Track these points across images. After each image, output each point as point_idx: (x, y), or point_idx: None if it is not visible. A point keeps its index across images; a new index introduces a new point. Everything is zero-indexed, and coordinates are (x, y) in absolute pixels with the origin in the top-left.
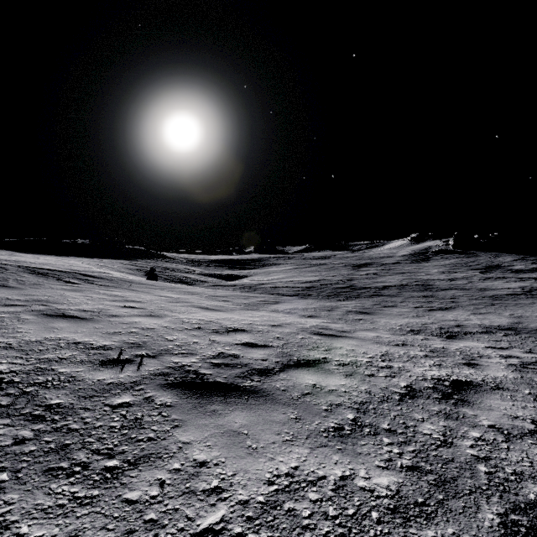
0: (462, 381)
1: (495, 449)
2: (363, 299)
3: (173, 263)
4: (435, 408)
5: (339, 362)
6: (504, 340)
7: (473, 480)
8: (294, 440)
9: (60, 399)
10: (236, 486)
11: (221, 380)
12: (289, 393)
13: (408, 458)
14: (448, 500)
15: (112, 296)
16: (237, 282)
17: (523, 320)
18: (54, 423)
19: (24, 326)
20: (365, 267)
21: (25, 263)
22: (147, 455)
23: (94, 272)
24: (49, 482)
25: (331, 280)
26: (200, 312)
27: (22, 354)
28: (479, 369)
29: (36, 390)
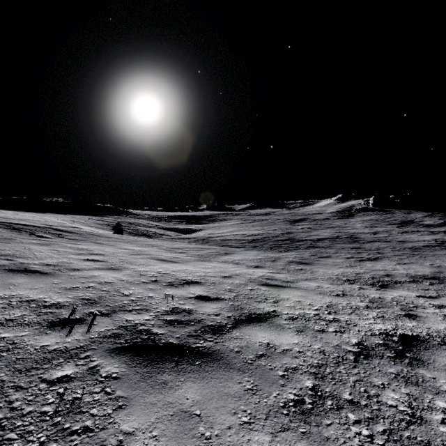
0: (409, 335)
1: None
2: (301, 250)
3: (137, 219)
4: (392, 370)
5: (288, 316)
6: (431, 289)
7: None
8: (252, 421)
9: None
10: None
11: (173, 341)
12: (243, 355)
13: (380, 443)
14: None
15: (78, 250)
16: (192, 235)
17: (443, 269)
18: None
19: None
20: (300, 222)
21: (4, 219)
22: None
23: (66, 227)
24: None
25: (273, 234)
26: (158, 264)
27: None
28: (420, 321)
29: None
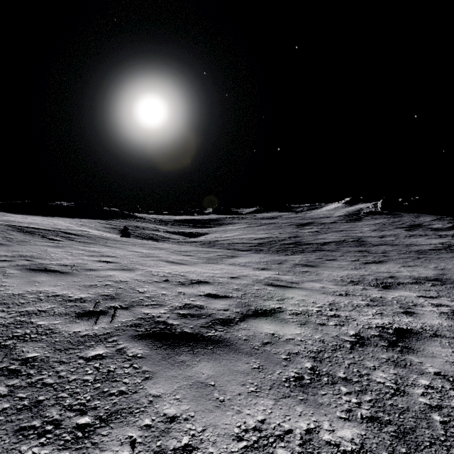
0: (404, 329)
1: (445, 397)
2: (308, 253)
3: (143, 223)
4: (384, 355)
5: (292, 312)
6: (432, 289)
7: (431, 430)
8: (258, 390)
9: (37, 353)
10: (206, 443)
11: (187, 330)
12: (250, 342)
13: (366, 408)
14: (411, 453)
15: (90, 252)
16: (199, 239)
17: (446, 271)
18: (29, 377)
19: (8, 280)
20: (307, 226)
21: (15, 223)
22: (118, 410)
23: (75, 230)
24: (20, 443)
25: (279, 237)
26: (168, 266)
27: (4, 307)
28: (416, 317)
29: (14, 343)
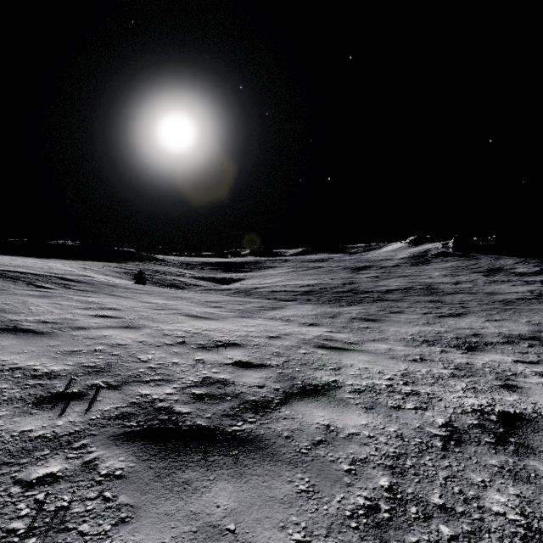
0: (511, 413)
1: None
2: (367, 304)
3: (164, 266)
4: (494, 461)
5: (353, 388)
6: (531, 352)
7: None
8: (307, 540)
9: None
10: None
11: (202, 423)
12: (294, 441)
13: None
14: None
15: (87, 303)
16: (232, 286)
17: None
18: None
19: None
20: (364, 270)
21: None
22: None
23: (75, 275)
24: None
25: (331, 284)
26: (188, 321)
27: None
28: (522, 394)
29: None
